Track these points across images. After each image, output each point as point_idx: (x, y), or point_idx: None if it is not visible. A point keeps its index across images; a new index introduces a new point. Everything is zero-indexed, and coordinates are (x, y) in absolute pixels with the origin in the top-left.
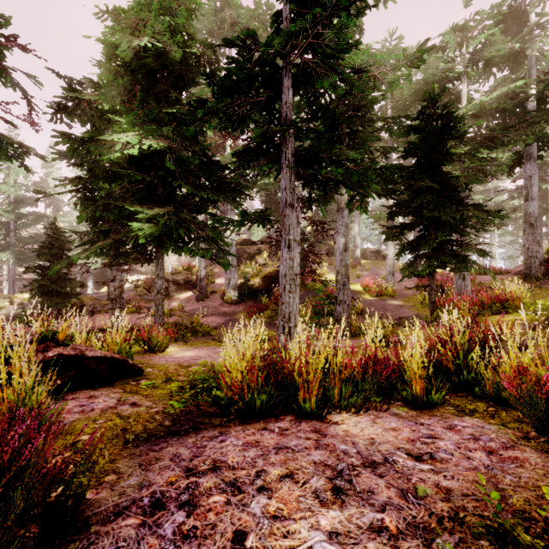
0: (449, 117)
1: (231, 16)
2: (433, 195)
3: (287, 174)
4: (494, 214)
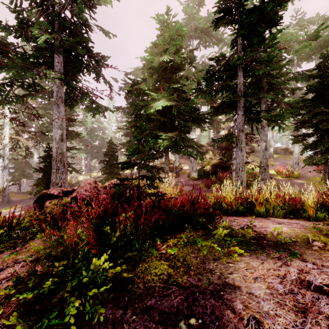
0: None
1: (194, 24)
2: (327, 115)
3: (240, 116)
4: None
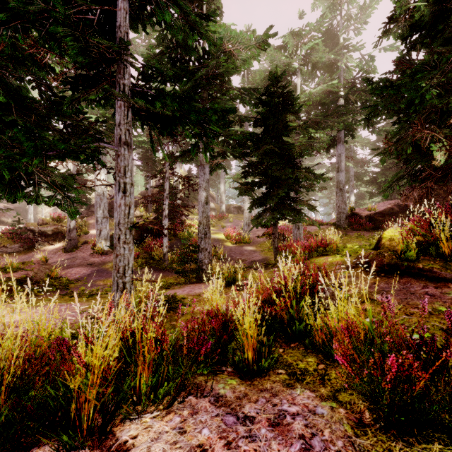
0: (287, 96)
1: None
2: (276, 158)
3: (122, 108)
4: (319, 176)
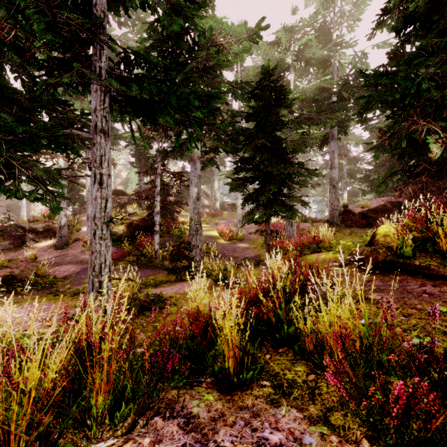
0: (280, 90)
1: None
2: (268, 153)
3: (99, 93)
4: (312, 172)
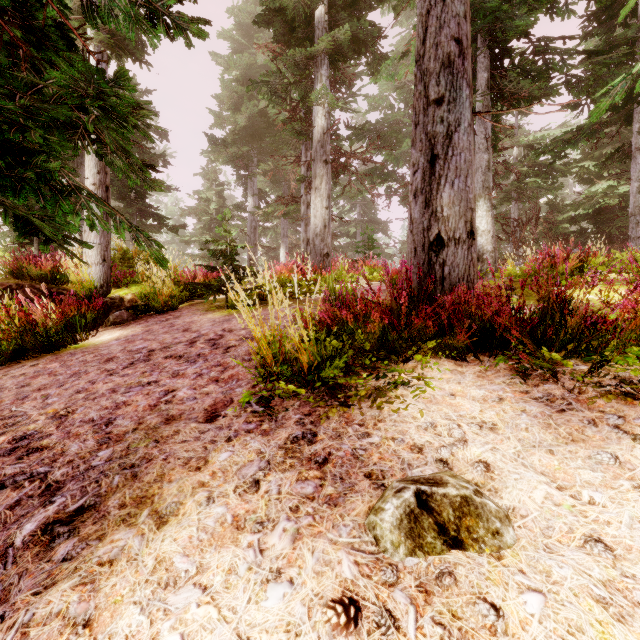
0: (559, 209)
1: None
2: None
3: None
4: None
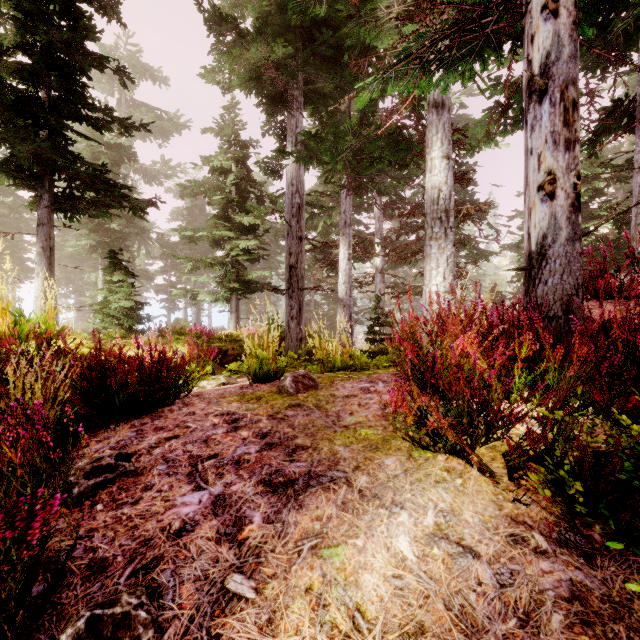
0: None
1: None
2: None
3: None
4: None
